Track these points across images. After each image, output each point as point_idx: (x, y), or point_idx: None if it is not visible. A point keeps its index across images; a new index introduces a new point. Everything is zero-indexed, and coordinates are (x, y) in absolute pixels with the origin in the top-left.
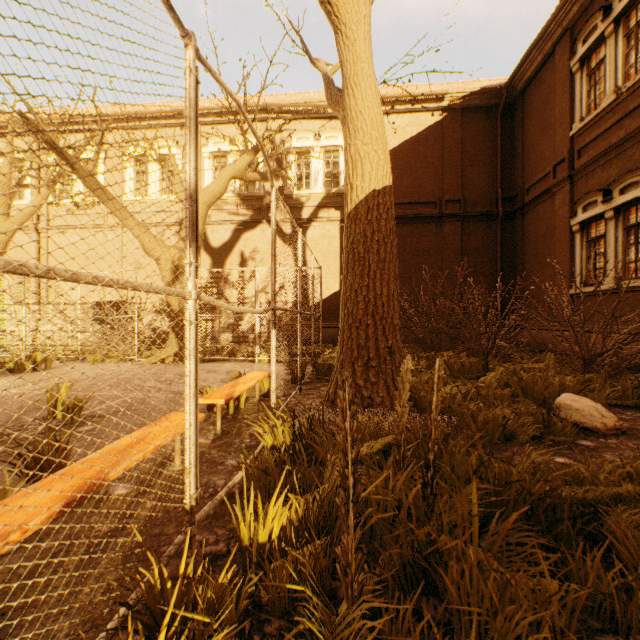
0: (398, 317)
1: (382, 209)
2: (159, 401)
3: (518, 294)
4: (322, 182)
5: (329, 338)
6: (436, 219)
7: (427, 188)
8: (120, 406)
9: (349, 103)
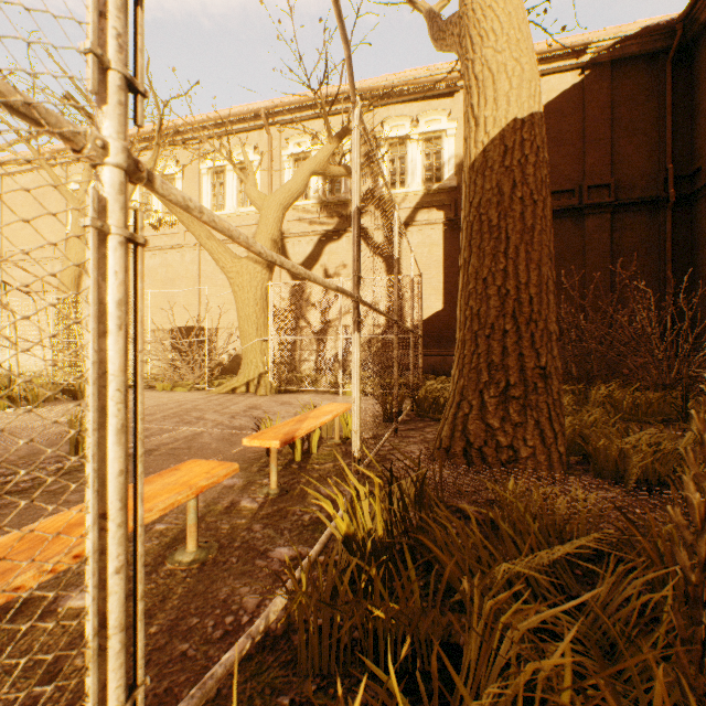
0: (554, 320)
1: (528, 148)
2: (210, 438)
3: (700, 308)
4: (421, 177)
5: (429, 368)
6: (574, 212)
7: (561, 173)
8: (161, 443)
9: (471, 1)
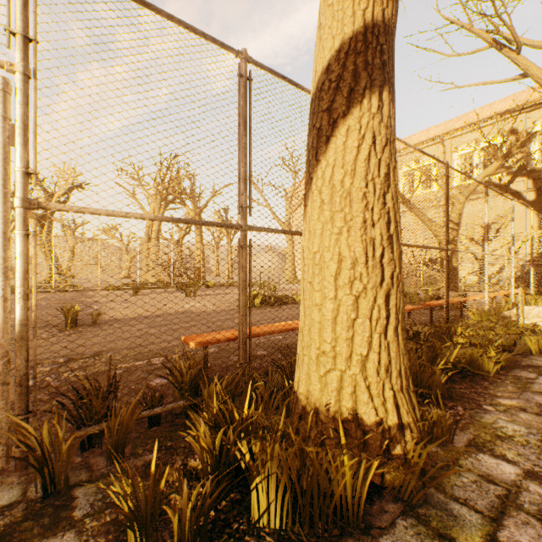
0: None
1: None
2: None
3: None
4: None
5: None
6: None
7: None
8: None
9: None
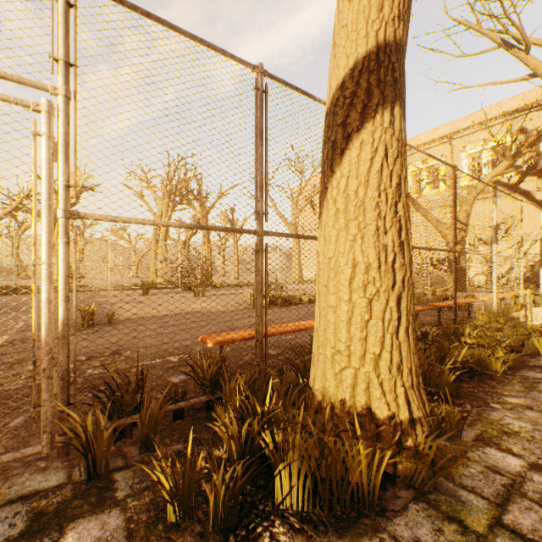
0: None
1: None
2: None
3: None
4: None
5: None
6: None
7: None
8: None
9: None
